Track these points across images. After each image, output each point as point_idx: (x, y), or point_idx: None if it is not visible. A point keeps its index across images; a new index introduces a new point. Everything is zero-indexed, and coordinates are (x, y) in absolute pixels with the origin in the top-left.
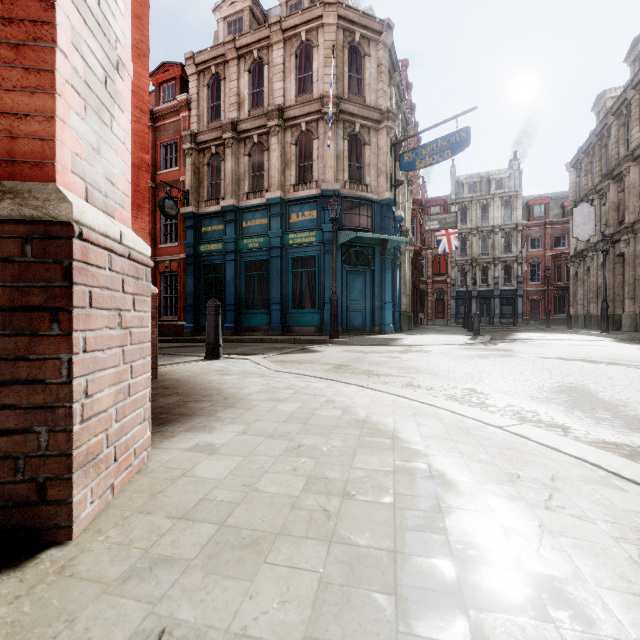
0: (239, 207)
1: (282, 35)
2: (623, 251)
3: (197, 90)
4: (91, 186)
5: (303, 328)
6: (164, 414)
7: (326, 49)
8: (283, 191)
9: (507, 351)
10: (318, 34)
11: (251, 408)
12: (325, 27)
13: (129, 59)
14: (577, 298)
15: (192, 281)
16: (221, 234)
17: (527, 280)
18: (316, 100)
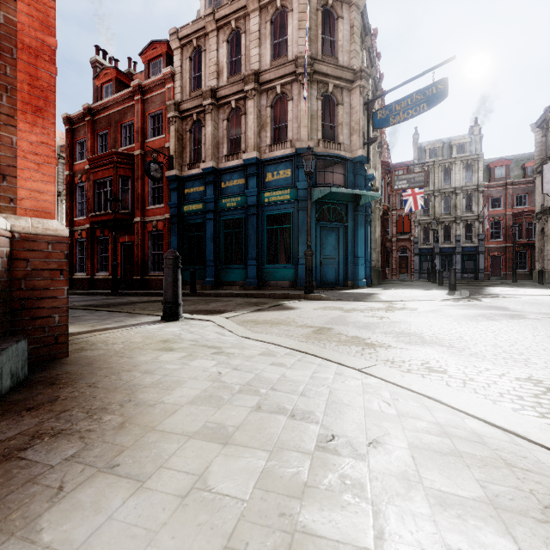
0: (218, 169)
1: (258, 3)
2: None
3: (180, 63)
4: None
5: (278, 282)
6: None
7: (300, 12)
8: (259, 152)
9: (505, 309)
10: None
11: (147, 478)
12: None
13: None
14: (544, 253)
15: (176, 239)
16: (202, 195)
17: (488, 237)
18: (290, 62)
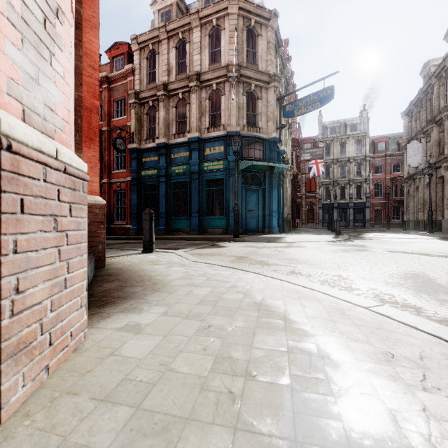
0: (169, 144)
1: (199, 21)
2: (443, 175)
3: (139, 61)
4: (29, 109)
5: (214, 230)
6: (105, 297)
7: (230, 31)
8: (200, 132)
9: (362, 246)
10: (225, 20)
11: (173, 292)
12: (230, 15)
13: (69, 9)
14: (409, 208)
15: (136, 196)
16: (156, 163)
17: (373, 196)
18: (223, 67)
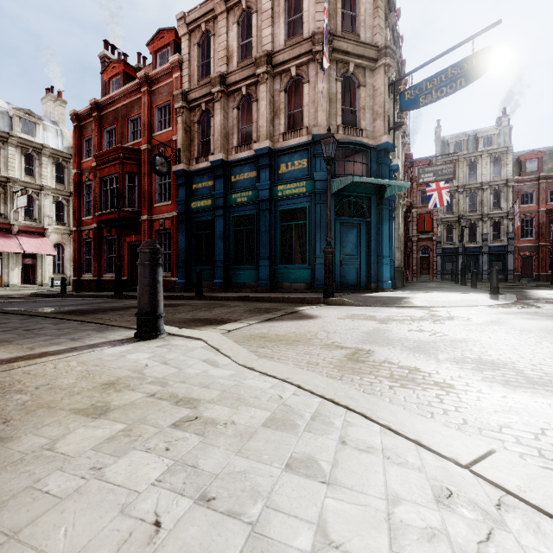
0: (228, 161)
1: None
2: None
3: (188, 50)
4: None
5: (293, 284)
6: None
7: None
8: (272, 141)
9: None
10: None
11: None
12: None
13: None
14: None
15: (183, 238)
16: (210, 190)
17: (518, 236)
18: (307, 40)
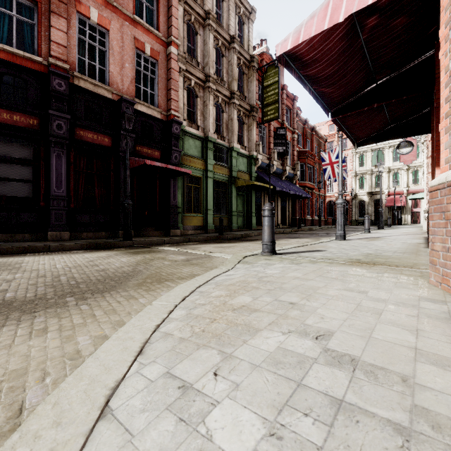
0: None
1: None
2: None
3: None
4: None
5: None
6: None
7: None
8: None
9: None
10: None
11: None
12: None
13: None
14: None
15: None
16: None
17: None
18: None
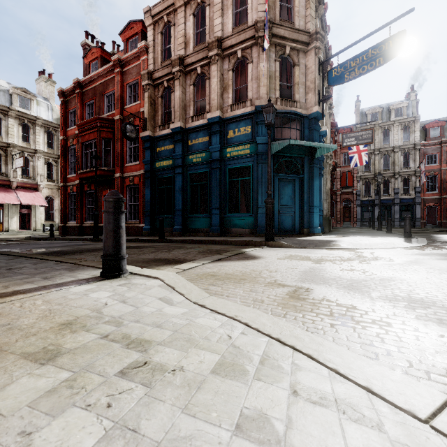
0: (185, 129)
1: None
2: None
3: (153, 37)
4: None
5: (239, 230)
6: None
7: None
8: (221, 112)
9: None
10: None
11: None
12: None
13: None
14: None
15: (149, 191)
16: (171, 152)
17: (424, 190)
18: (250, 27)
